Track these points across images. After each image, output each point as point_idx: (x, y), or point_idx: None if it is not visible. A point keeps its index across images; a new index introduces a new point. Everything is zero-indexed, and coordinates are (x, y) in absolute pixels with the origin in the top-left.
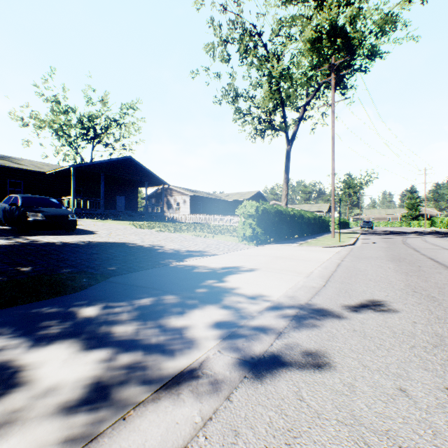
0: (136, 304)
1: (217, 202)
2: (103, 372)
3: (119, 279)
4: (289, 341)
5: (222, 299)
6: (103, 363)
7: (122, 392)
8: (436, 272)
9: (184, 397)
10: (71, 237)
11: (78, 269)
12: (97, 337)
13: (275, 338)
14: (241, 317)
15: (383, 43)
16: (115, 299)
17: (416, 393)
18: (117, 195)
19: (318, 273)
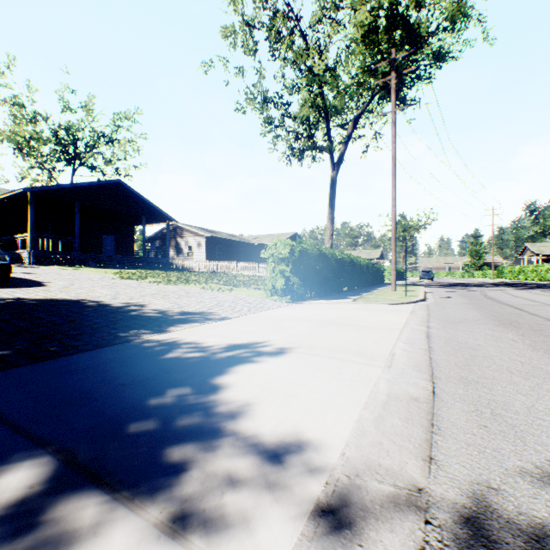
0: None
1: (242, 246)
2: None
3: None
4: None
5: (185, 469)
6: None
7: None
8: None
9: None
10: None
11: None
12: None
13: None
14: None
15: (452, 44)
16: None
17: None
18: (104, 234)
19: (404, 356)
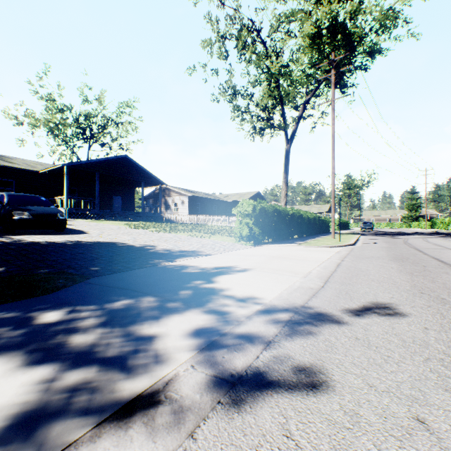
0: (108, 307)
1: (216, 203)
2: (38, 396)
3: (99, 280)
4: (279, 352)
5: (208, 301)
6: (42, 384)
7: (52, 426)
8: (442, 272)
9: (133, 434)
10: (58, 237)
11: (56, 270)
12: (48, 348)
13: (263, 349)
14: (225, 323)
15: (384, 40)
16: (85, 302)
17: (439, 425)
18: (114, 195)
19: (316, 273)
